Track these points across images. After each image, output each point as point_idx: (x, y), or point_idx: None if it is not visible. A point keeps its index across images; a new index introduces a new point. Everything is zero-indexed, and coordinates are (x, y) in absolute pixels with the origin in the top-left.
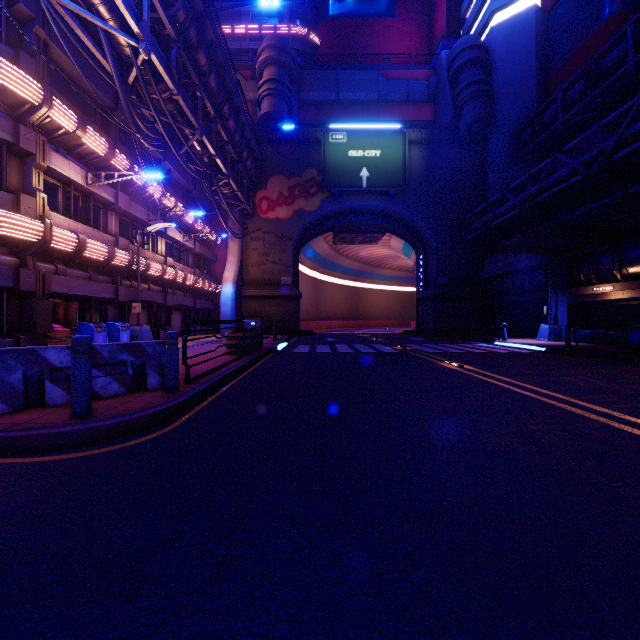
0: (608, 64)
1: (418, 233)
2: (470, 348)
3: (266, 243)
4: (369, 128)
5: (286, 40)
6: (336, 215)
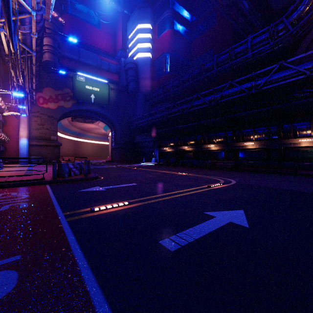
0: (167, 88)
1: (112, 123)
2: (136, 165)
3: (42, 119)
4: (95, 78)
5: (56, 27)
6: (78, 110)
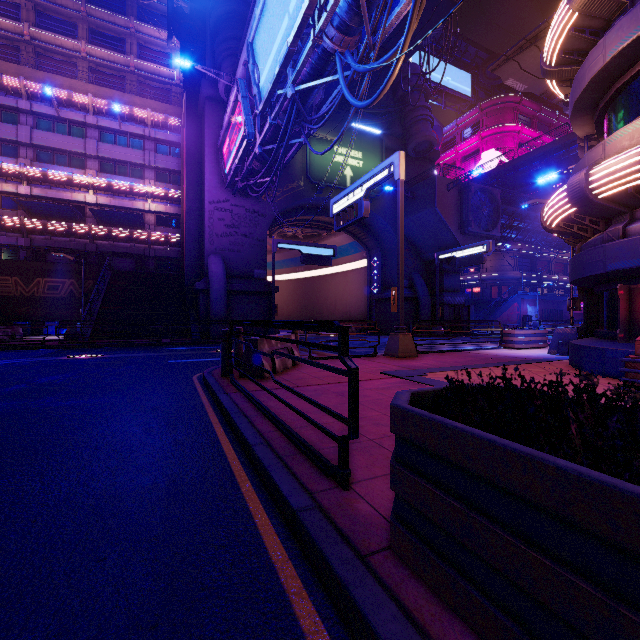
0: None
1: None
2: None
3: None
4: None
5: None
6: None
